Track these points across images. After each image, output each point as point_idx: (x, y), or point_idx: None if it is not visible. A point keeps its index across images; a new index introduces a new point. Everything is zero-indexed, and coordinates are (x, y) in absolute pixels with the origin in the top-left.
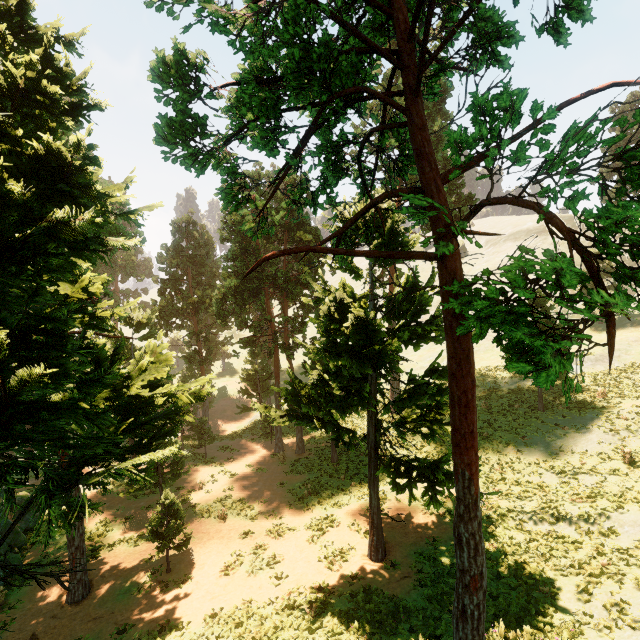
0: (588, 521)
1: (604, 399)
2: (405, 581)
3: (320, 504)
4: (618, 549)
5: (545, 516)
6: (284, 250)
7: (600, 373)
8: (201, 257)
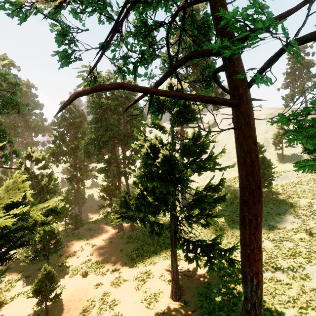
0: (293, 270)
1: (290, 198)
2: (193, 314)
3: (143, 263)
4: (313, 289)
5: (269, 267)
6: (96, 86)
7: (285, 184)
8: (77, 123)
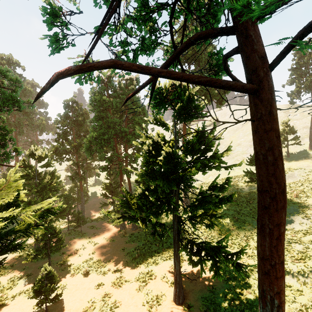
0: (304, 275)
1: (297, 198)
2: None
3: (145, 263)
4: None
5: None
6: (82, 64)
7: (291, 183)
8: (80, 121)
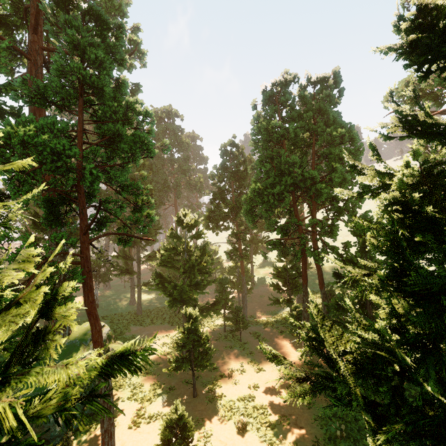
0: None
1: None
2: None
3: None
4: None
5: None
6: None
7: None
8: (241, 172)
